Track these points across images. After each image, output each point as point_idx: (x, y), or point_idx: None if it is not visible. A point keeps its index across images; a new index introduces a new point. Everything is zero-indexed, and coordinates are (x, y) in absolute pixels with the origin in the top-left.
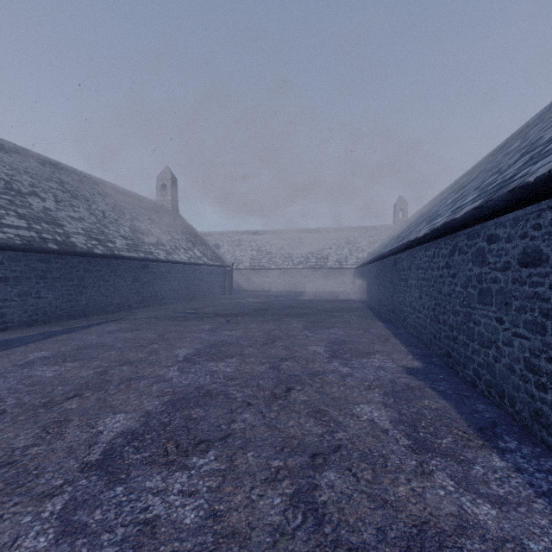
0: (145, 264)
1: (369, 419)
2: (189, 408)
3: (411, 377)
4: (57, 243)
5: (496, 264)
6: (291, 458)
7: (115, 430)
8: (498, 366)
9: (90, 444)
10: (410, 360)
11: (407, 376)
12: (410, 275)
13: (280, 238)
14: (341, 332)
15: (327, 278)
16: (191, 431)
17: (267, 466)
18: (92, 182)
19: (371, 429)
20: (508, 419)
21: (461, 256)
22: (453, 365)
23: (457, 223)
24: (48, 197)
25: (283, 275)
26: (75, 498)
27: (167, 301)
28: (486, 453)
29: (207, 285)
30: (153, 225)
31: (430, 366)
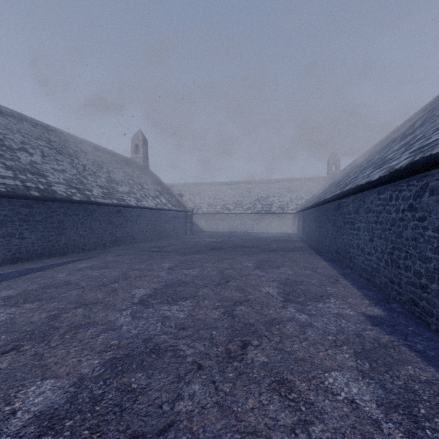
0: (118, 209)
1: (349, 399)
2: (130, 372)
3: (378, 329)
4: (39, 191)
5: None
6: None
7: (32, 410)
8: None
9: None
10: (368, 306)
11: (373, 328)
12: (357, 218)
13: (232, 188)
14: (291, 272)
15: (271, 221)
16: (124, 415)
17: None
18: (77, 141)
19: (356, 418)
20: None
21: (435, 197)
22: (420, 315)
23: (433, 160)
24: (36, 153)
25: (234, 219)
26: None
27: (137, 240)
28: None
29: (171, 227)
30: (126, 177)
31: (393, 315)
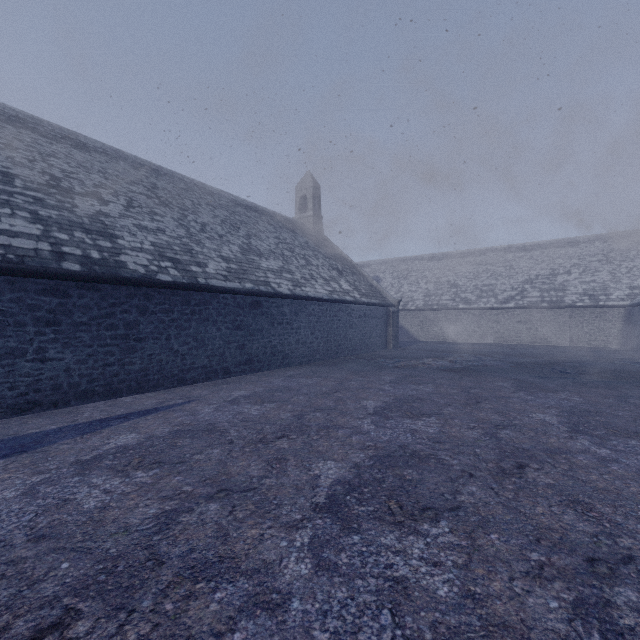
0: (254, 300)
1: None
2: None
3: None
4: (85, 262)
5: None
6: None
7: None
8: None
9: None
10: None
11: None
12: None
13: (471, 262)
14: None
15: (564, 323)
16: None
17: None
18: (204, 192)
19: None
20: None
21: None
22: None
23: None
24: (116, 201)
25: (478, 319)
26: None
27: (293, 360)
28: None
29: (359, 335)
30: (280, 245)
31: None
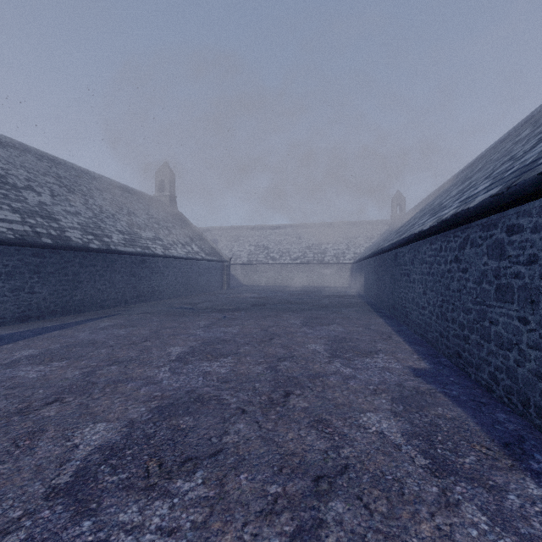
0: (142, 259)
1: (378, 431)
2: (177, 416)
3: (420, 380)
4: (51, 238)
5: (518, 257)
6: (291, 482)
7: (92, 444)
8: (522, 371)
9: (61, 462)
10: (416, 361)
11: (415, 379)
12: (412, 270)
13: (278, 233)
14: (341, 329)
15: (324, 273)
16: (177, 445)
17: (263, 492)
18: (90, 177)
19: (381, 443)
20: (535, 432)
21: (474, 249)
22: (464, 366)
23: (470, 213)
24: (44, 192)
25: (280, 270)
26: (32, 537)
27: (165, 296)
28: (519, 476)
29: (205, 280)
30: (150, 220)
31: (439, 368)
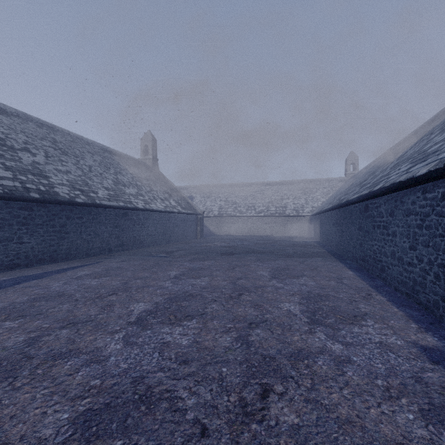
0: (124, 212)
1: None
2: (106, 437)
3: (442, 369)
4: (40, 192)
5: None
6: None
7: None
8: None
9: None
10: (418, 332)
11: (434, 367)
12: (392, 222)
13: (244, 190)
14: (312, 283)
15: (285, 224)
16: None
17: None
18: (84, 142)
19: None
20: None
21: None
22: None
23: None
24: (39, 153)
25: (247, 222)
26: None
27: (145, 245)
28: None
29: (181, 231)
30: (134, 179)
31: None
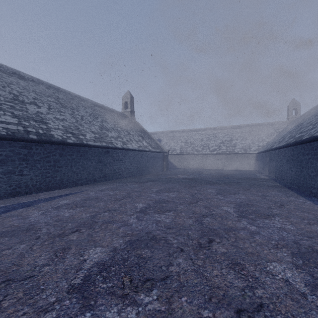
0: (106, 150)
1: None
2: None
3: None
4: (38, 135)
5: None
6: None
7: None
8: None
9: None
10: None
11: None
12: None
13: (200, 134)
14: (291, 227)
15: (234, 160)
16: None
17: None
18: (80, 99)
19: None
20: None
21: None
22: None
23: None
24: (44, 106)
25: (202, 158)
26: None
27: (123, 176)
28: None
29: (151, 165)
30: (116, 125)
31: None
